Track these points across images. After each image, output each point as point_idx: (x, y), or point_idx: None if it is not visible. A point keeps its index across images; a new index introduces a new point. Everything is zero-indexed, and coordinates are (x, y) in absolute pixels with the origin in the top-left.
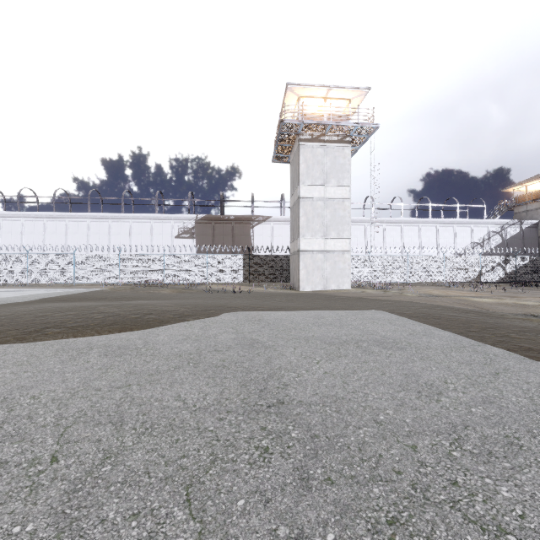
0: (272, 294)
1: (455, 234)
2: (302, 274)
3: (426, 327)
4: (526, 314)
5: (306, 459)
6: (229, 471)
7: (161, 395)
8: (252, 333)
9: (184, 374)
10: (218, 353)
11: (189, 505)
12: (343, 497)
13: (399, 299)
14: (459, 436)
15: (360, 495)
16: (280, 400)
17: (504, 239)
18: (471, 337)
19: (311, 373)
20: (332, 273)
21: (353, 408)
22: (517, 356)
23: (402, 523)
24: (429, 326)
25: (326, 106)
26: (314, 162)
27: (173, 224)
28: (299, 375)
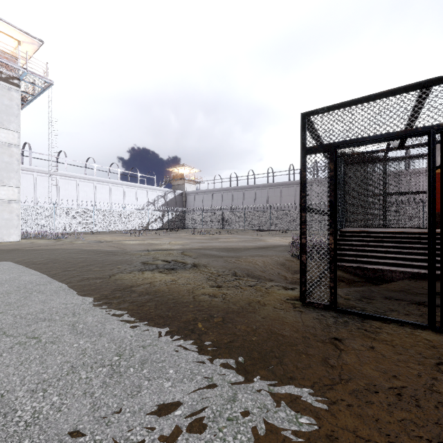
0: None
1: (137, 194)
2: None
3: (22, 274)
4: (145, 250)
5: None
6: None
7: None
8: None
9: None
10: None
11: None
12: None
13: (59, 247)
14: None
15: None
16: None
17: (166, 201)
18: (55, 277)
19: None
20: None
21: None
22: (63, 288)
23: None
24: (34, 271)
25: None
26: None
27: None
28: None
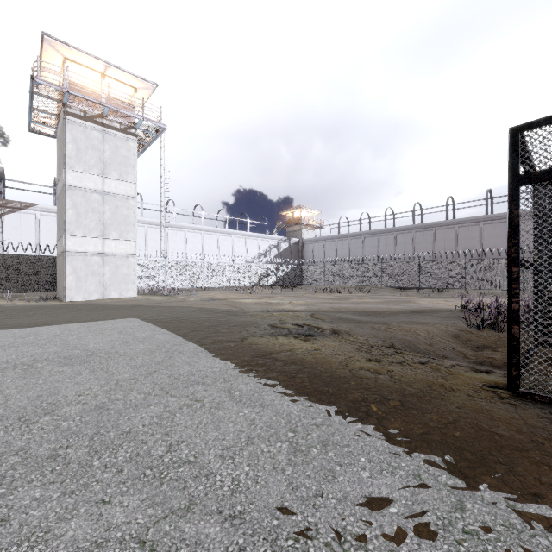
0: (13, 308)
1: (246, 245)
2: (70, 281)
3: (155, 332)
4: (264, 310)
5: None
6: None
7: None
8: None
9: None
10: None
11: None
12: None
13: (175, 305)
14: None
15: None
16: None
17: (280, 251)
18: (186, 337)
19: None
20: (113, 279)
21: None
22: (200, 350)
23: None
24: (164, 330)
25: (103, 84)
26: (88, 145)
27: None
28: None
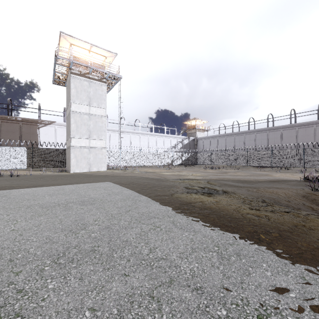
0: (47, 175)
1: (164, 141)
2: (73, 162)
3: (122, 189)
4: (178, 179)
5: None
6: None
7: None
8: None
9: None
10: None
11: None
12: None
13: (128, 175)
14: (64, 254)
15: None
16: None
17: (183, 145)
18: (140, 193)
19: None
20: (94, 161)
21: (1, 254)
22: (149, 200)
23: None
24: (126, 188)
25: (89, 56)
26: (82, 89)
27: None
28: None
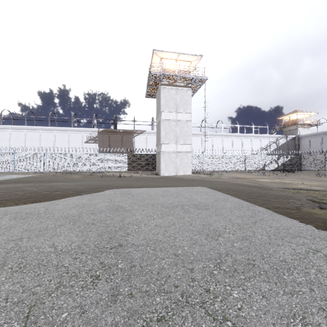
0: (144, 177)
1: (251, 142)
2: (163, 166)
3: (226, 196)
4: (284, 187)
5: (121, 281)
6: (65, 293)
7: (41, 244)
8: (120, 202)
9: (63, 229)
10: (93, 215)
11: (26, 320)
12: (135, 305)
13: (217, 180)
14: (221, 261)
15: (147, 303)
16: (120, 244)
17: (278, 146)
18: (249, 201)
19: (147, 226)
20: (181, 165)
21: (164, 247)
22: (270, 211)
23: (166, 320)
24: (229, 195)
25: (177, 65)
26: (170, 98)
27: (83, 134)
28: (139, 227)
